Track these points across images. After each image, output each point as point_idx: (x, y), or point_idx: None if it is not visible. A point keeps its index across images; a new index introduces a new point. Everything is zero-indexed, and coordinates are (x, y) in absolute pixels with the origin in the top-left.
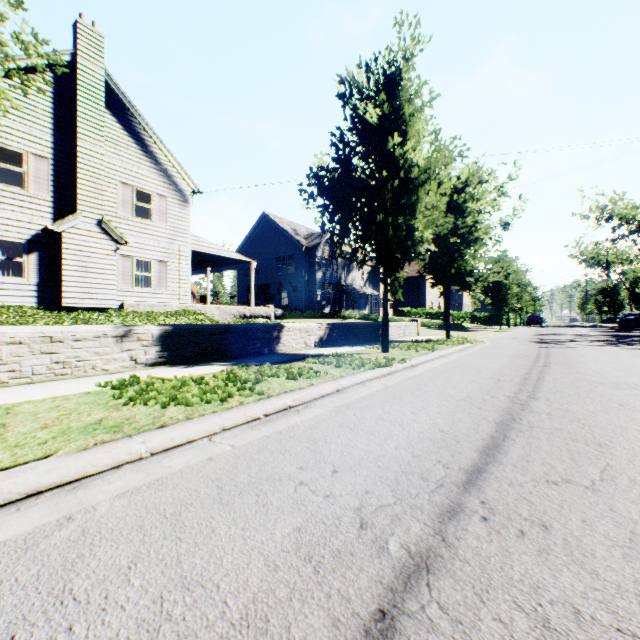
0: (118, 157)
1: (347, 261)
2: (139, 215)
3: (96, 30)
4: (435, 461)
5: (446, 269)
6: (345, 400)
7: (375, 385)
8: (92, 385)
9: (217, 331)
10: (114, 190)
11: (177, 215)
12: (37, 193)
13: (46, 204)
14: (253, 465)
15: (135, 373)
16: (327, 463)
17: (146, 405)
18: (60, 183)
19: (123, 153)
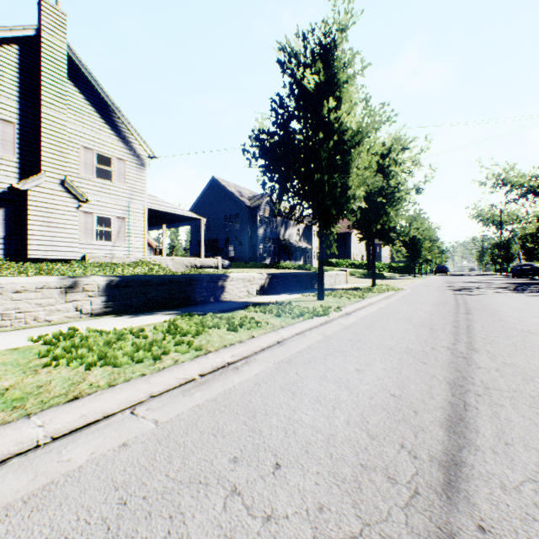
0: (80, 124)
1: (285, 219)
2: (101, 177)
3: (59, 8)
4: (398, 445)
5: (373, 225)
6: (286, 354)
7: (314, 335)
8: (26, 339)
9: (164, 281)
10: (76, 153)
11: (135, 177)
12: (3, 154)
13: (12, 165)
14: (175, 456)
15: (78, 324)
16: (267, 451)
17: (70, 366)
18: (25, 146)
19: (85, 120)
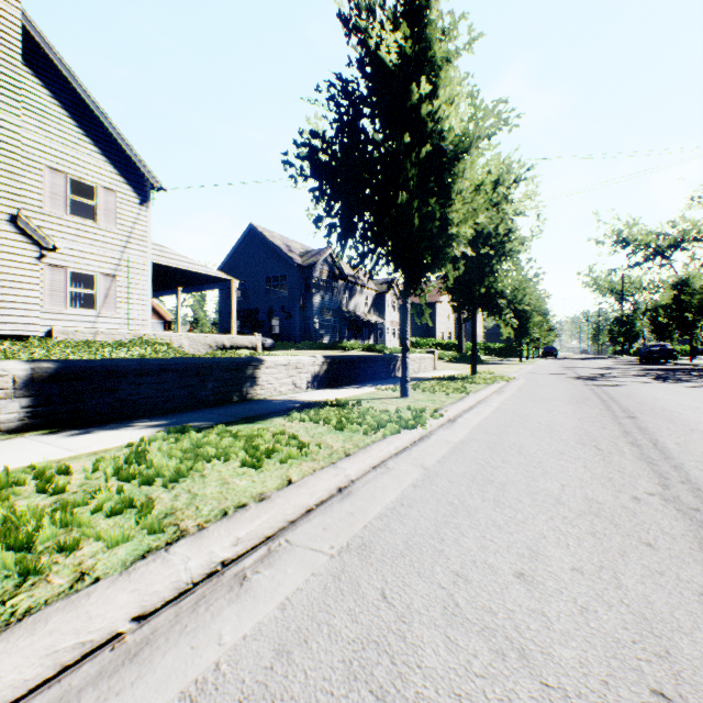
0: (44, 133)
1: (349, 284)
2: (82, 216)
3: None
4: None
5: (474, 288)
6: (356, 522)
7: (406, 468)
8: None
9: (149, 369)
10: (38, 177)
11: (132, 216)
12: None
13: None
14: None
15: None
16: None
17: None
18: None
19: (52, 128)
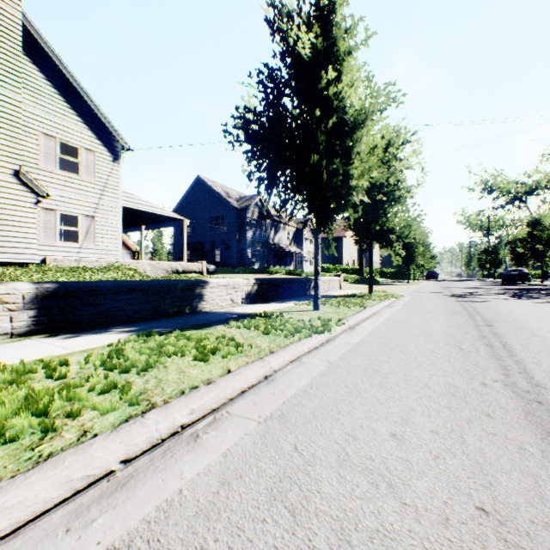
0: (40, 107)
1: (275, 222)
2: (68, 170)
3: None
4: None
5: (371, 226)
6: (277, 400)
7: (315, 362)
8: None
9: (123, 289)
10: (35, 141)
11: (106, 171)
12: None
13: None
14: None
15: None
16: None
17: None
18: None
19: (46, 103)
